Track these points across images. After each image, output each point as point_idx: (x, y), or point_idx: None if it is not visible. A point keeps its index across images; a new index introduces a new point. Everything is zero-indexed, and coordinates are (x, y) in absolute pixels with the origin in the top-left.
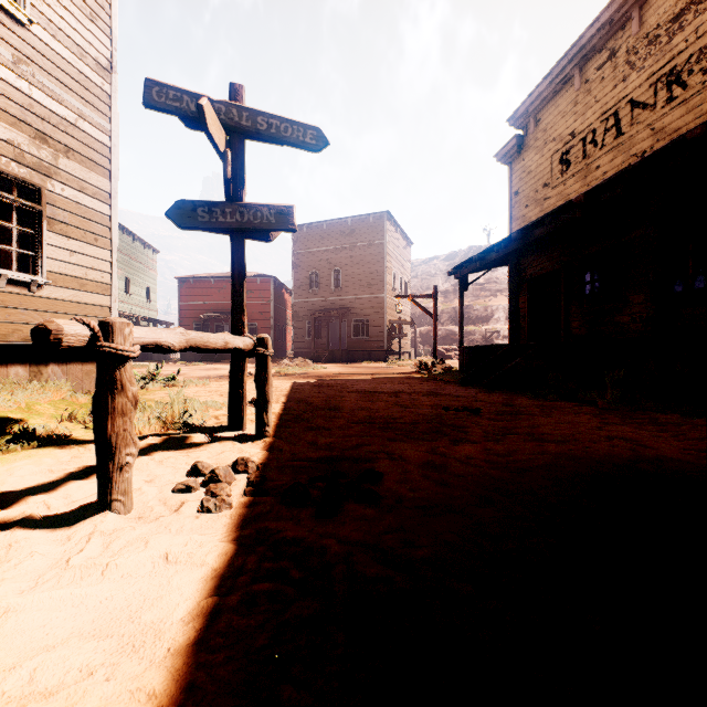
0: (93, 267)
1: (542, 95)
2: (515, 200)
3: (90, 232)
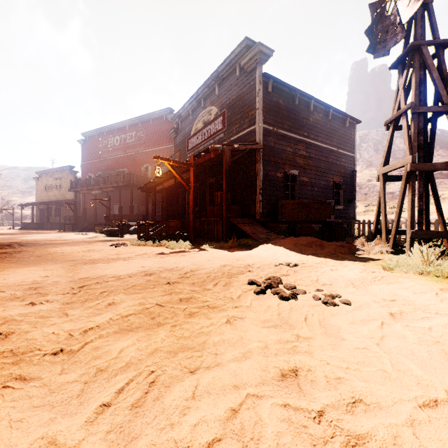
0: None
1: (42, 173)
2: (38, 190)
3: None
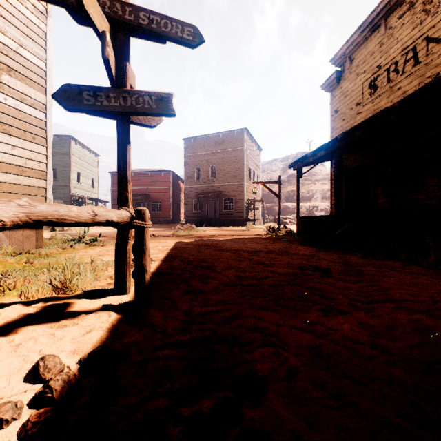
0: (31, 158)
1: (356, 41)
2: (335, 116)
3: (28, 132)
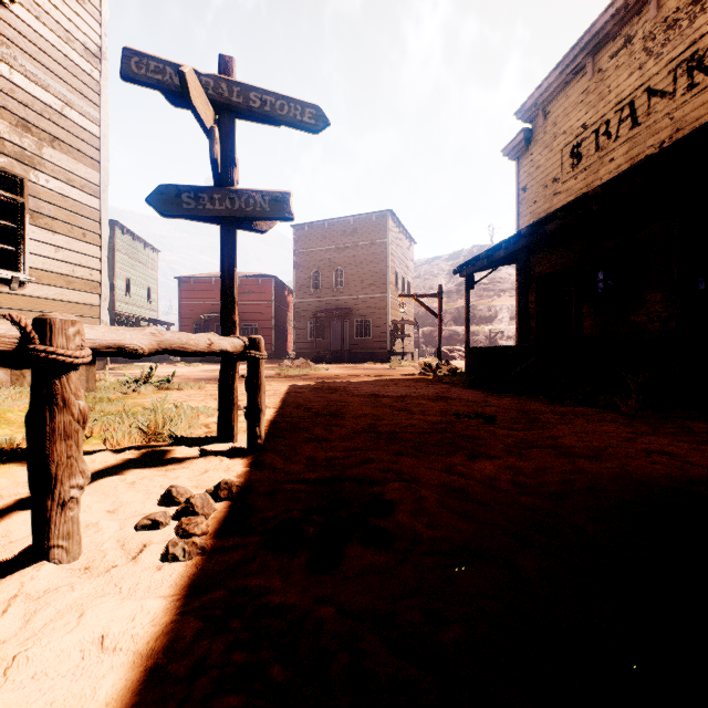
0: (81, 264)
1: (552, 86)
2: (523, 196)
3: (77, 227)
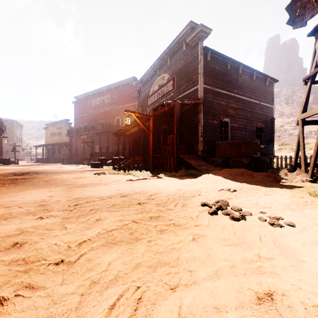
0: None
1: (49, 124)
2: (46, 136)
3: None
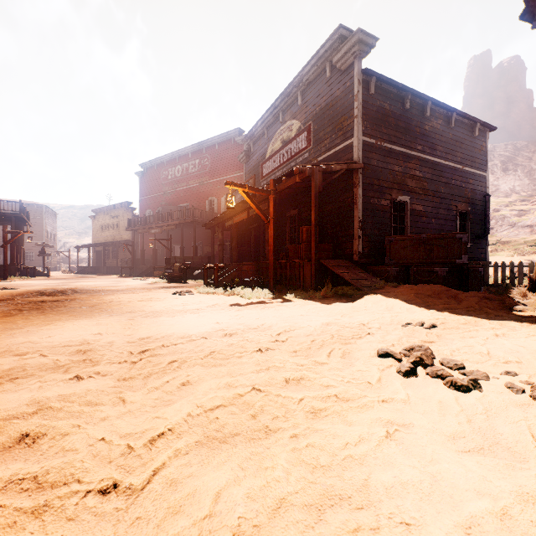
0: None
1: (98, 211)
2: (94, 230)
3: None
